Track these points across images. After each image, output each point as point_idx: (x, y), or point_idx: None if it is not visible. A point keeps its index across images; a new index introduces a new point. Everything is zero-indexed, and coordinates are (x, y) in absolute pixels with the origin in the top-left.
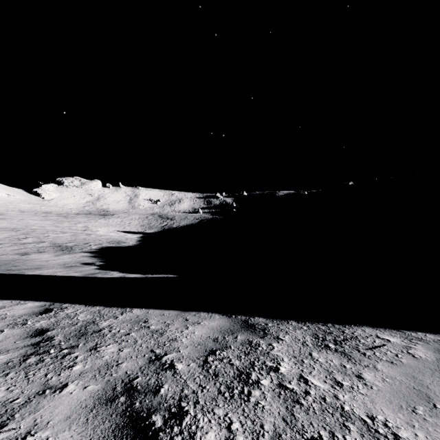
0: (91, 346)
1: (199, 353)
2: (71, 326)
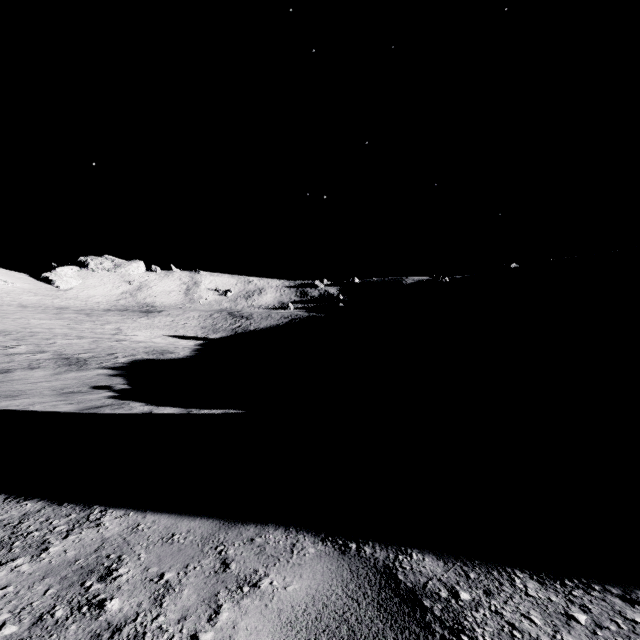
0: None
1: None
2: None
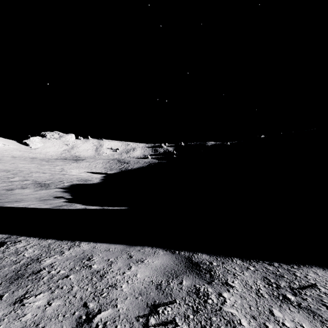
0: (19, 296)
1: (138, 310)
2: (13, 264)
